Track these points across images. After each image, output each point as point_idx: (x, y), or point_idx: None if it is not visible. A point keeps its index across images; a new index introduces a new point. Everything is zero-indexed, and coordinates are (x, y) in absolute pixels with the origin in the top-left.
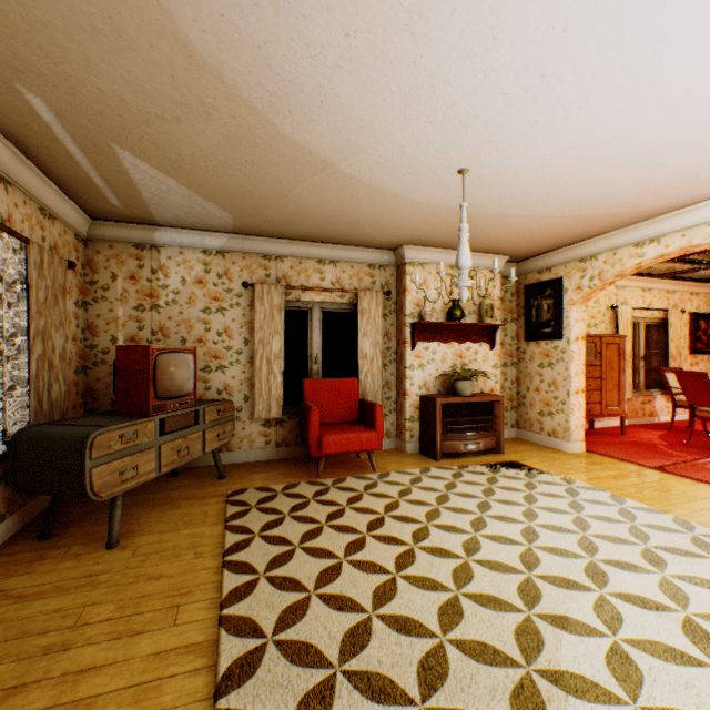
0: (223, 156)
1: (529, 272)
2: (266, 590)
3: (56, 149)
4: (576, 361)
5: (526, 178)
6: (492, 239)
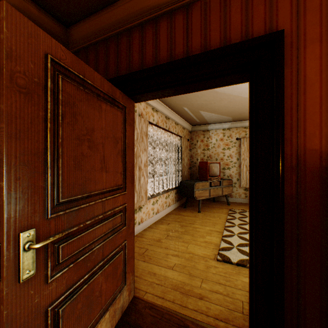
0: (226, 106)
1: None
2: (237, 228)
3: (187, 114)
4: None
5: None
6: None
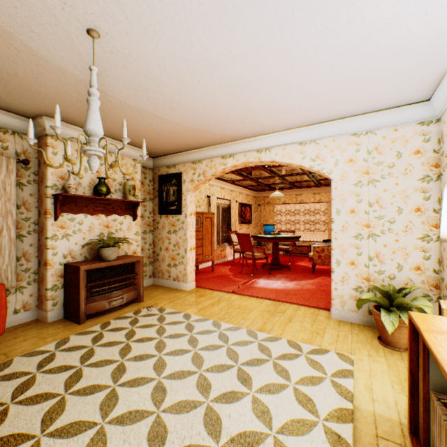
0: None
1: (162, 166)
2: None
3: None
4: (191, 229)
5: (157, 73)
6: (133, 131)
